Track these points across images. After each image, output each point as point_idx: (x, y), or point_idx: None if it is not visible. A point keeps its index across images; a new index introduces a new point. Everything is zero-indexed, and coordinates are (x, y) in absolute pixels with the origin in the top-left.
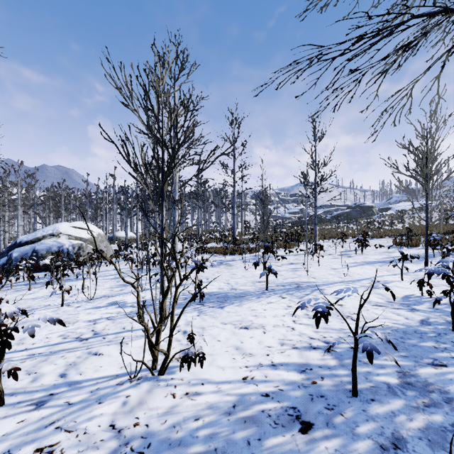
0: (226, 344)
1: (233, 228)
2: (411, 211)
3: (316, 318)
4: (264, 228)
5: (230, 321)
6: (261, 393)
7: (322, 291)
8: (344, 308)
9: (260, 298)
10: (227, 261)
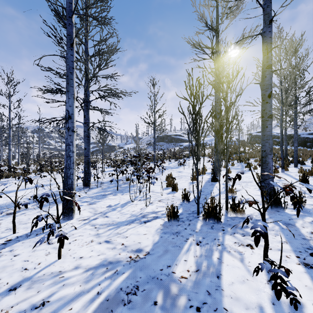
0: (0, 200)
1: (8, 159)
2: (130, 149)
3: (25, 182)
4: (28, 161)
5: (2, 197)
6: (11, 202)
7: (51, 185)
8: (54, 188)
9: (20, 191)
10: (2, 182)
